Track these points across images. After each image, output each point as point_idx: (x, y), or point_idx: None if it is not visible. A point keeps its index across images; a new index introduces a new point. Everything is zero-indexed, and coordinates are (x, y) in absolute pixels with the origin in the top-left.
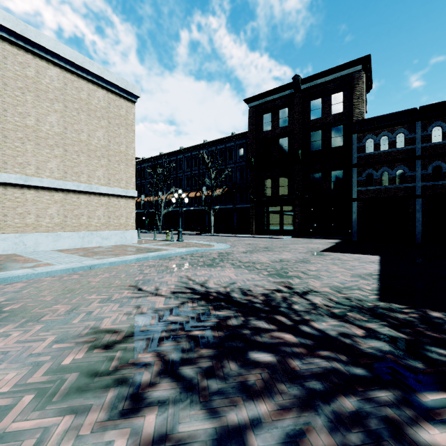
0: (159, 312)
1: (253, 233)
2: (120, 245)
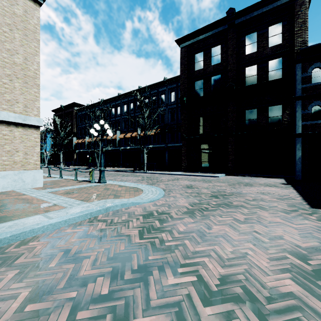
0: None
1: (185, 171)
2: (6, 193)
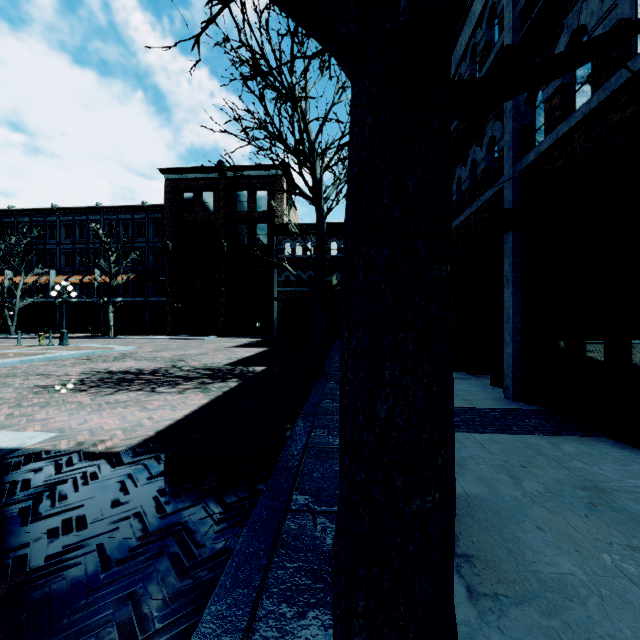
0: (78, 379)
1: (171, 334)
2: None
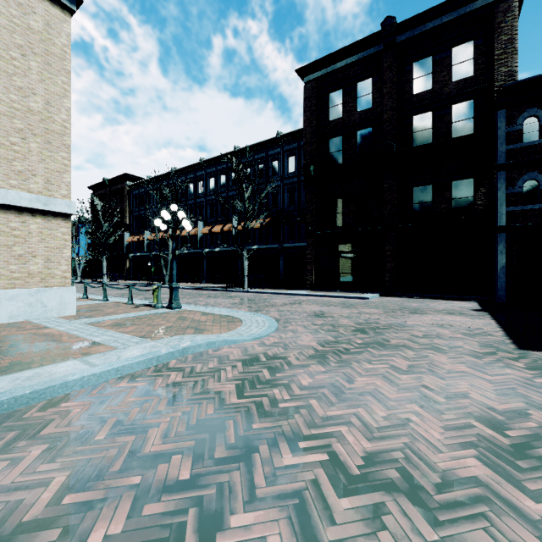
0: None
1: (312, 288)
2: (16, 324)
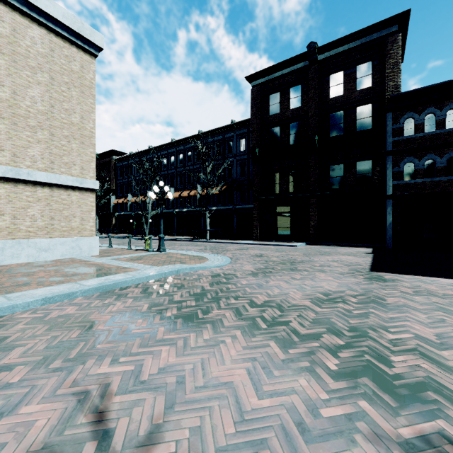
0: None
1: (257, 239)
2: (68, 260)
